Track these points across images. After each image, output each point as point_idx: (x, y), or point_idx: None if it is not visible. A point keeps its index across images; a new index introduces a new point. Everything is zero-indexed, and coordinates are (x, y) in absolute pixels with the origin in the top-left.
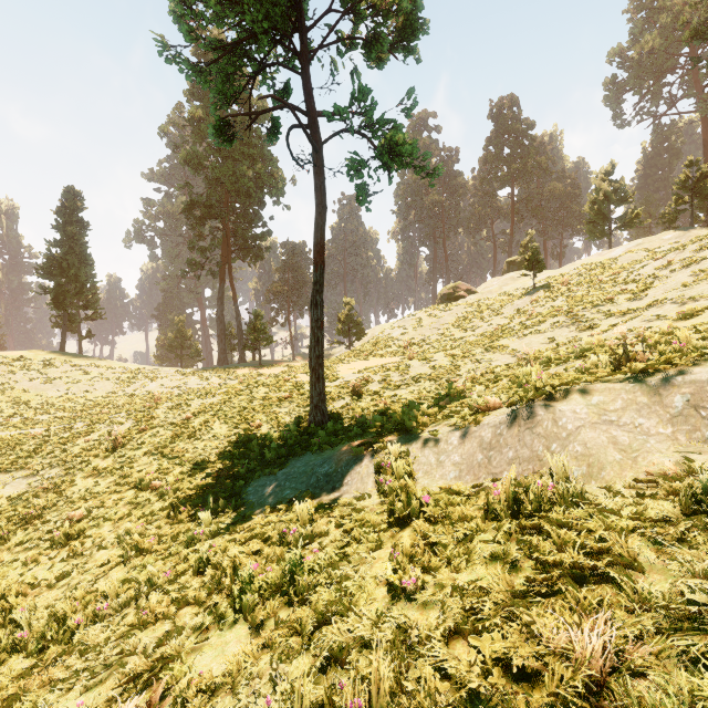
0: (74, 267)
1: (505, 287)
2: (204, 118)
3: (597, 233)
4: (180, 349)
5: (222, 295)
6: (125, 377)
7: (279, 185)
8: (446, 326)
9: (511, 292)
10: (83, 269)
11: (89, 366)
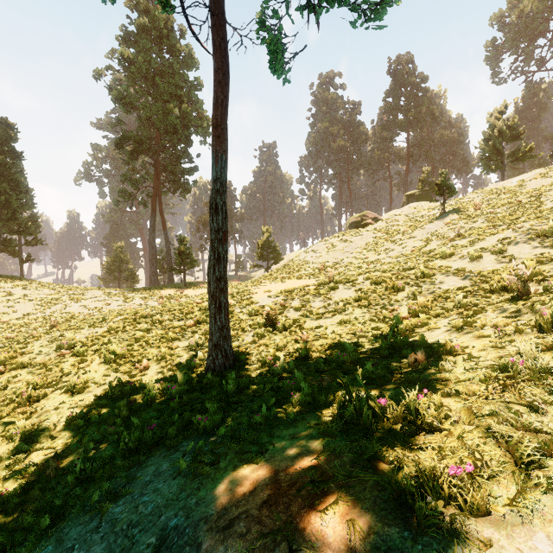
0: (6, 193)
1: (408, 215)
2: (134, 62)
3: (493, 166)
4: (118, 271)
5: (154, 224)
6: (49, 299)
7: (204, 124)
8: (358, 250)
9: (416, 219)
10: (15, 196)
11: (14, 288)
